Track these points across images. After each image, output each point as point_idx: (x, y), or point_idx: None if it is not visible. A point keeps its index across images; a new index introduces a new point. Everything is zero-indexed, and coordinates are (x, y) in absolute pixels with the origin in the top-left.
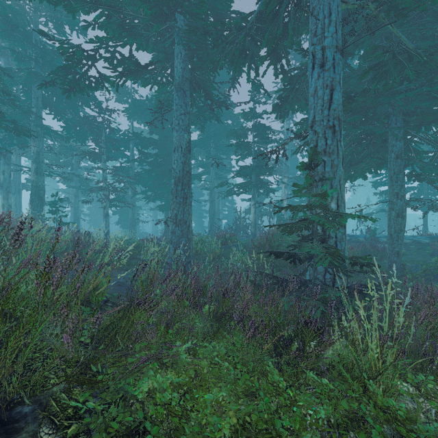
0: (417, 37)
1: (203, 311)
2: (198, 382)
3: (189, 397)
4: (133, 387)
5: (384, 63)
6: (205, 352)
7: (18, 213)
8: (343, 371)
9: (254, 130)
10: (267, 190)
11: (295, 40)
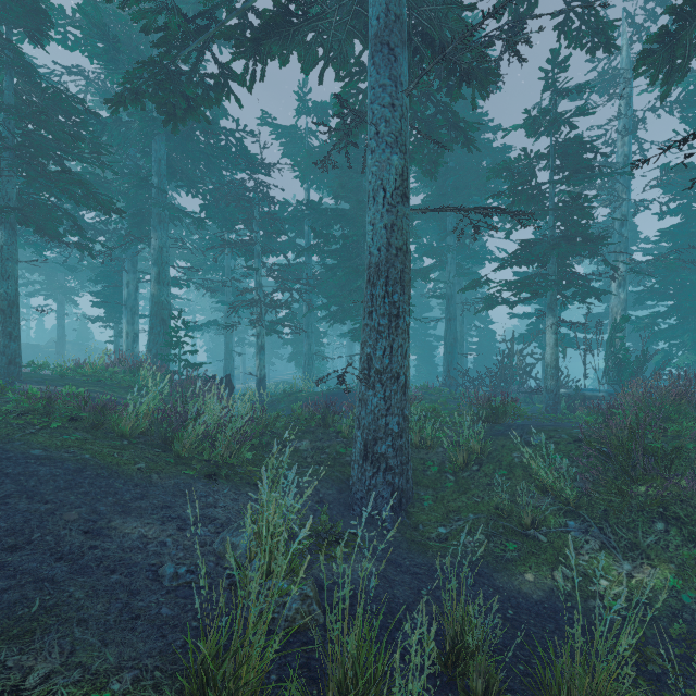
0: None
1: None
2: None
3: None
4: None
5: None
6: None
7: None
8: None
9: (554, 156)
10: (581, 292)
11: None
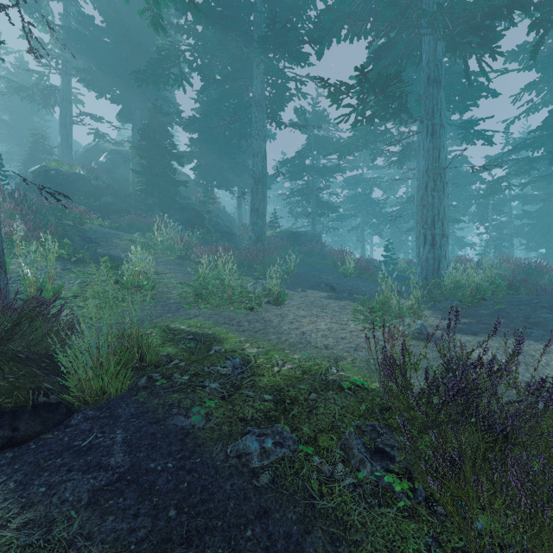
0: None
1: None
2: None
3: None
4: None
5: None
6: None
7: None
8: None
9: None
10: None
11: None
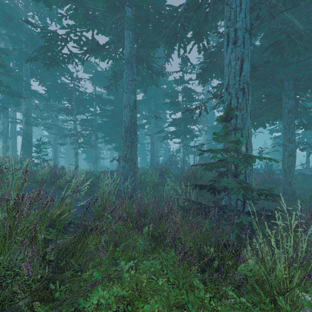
0: (305, 22)
1: (144, 231)
2: (138, 293)
3: (131, 309)
4: (86, 299)
5: (281, 41)
6: (144, 268)
7: (14, 152)
8: (256, 287)
9: (183, 92)
10: (192, 136)
11: (214, 25)
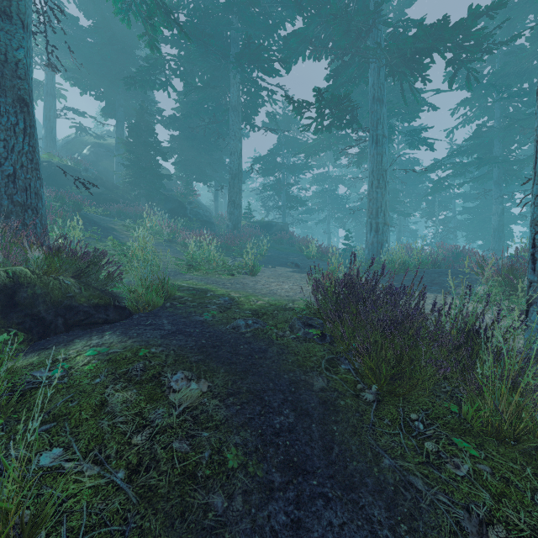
0: None
1: None
2: None
3: None
4: None
5: None
6: None
7: None
8: None
9: None
10: None
11: None
